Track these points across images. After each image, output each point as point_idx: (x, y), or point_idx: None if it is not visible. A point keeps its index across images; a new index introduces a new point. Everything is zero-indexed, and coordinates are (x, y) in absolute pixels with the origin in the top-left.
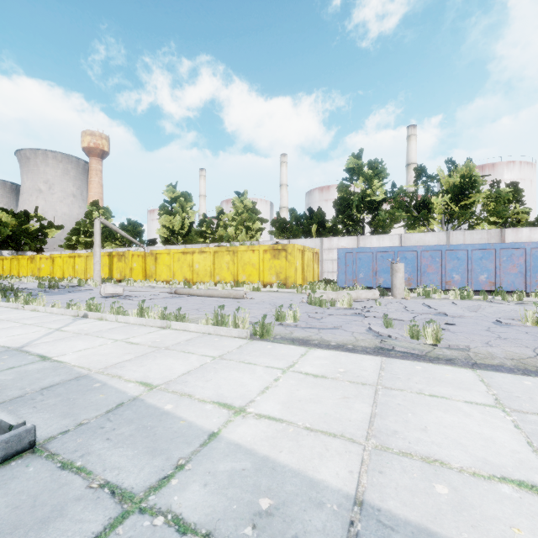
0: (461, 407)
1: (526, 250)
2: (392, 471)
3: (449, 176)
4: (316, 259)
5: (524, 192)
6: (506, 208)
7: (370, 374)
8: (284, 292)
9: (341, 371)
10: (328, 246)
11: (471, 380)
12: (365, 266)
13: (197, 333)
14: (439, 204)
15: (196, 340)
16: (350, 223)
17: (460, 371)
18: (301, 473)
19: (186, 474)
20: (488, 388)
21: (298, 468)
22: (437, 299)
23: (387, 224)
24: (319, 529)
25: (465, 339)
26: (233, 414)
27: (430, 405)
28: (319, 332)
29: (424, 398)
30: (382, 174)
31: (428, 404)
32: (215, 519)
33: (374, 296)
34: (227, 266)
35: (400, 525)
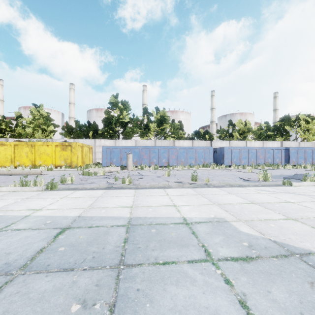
0: (122, 197)
1: (177, 150)
2: (92, 211)
3: (156, 115)
4: (91, 151)
5: (187, 124)
6: (178, 131)
7: (98, 194)
8: (69, 170)
9: (87, 195)
10: (99, 144)
11: (132, 192)
12: (116, 155)
13: (8, 192)
14: (153, 127)
15: (8, 194)
16: (111, 132)
17: (131, 190)
18: (62, 216)
19: (17, 223)
20: (135, 193)
21: (61, 215)
22: (145, 170)
23: (130, 134)
24: (65, 221)
25: (141, 182)
26: (36, 211)
27: (114, 198)
28: (84, 185)
29: (113, 197)
30: (128, 108)
31: (113, 198)
32: (31, 227)
33: (118, 169)
34: (26, 155)
35: (88, 217)
